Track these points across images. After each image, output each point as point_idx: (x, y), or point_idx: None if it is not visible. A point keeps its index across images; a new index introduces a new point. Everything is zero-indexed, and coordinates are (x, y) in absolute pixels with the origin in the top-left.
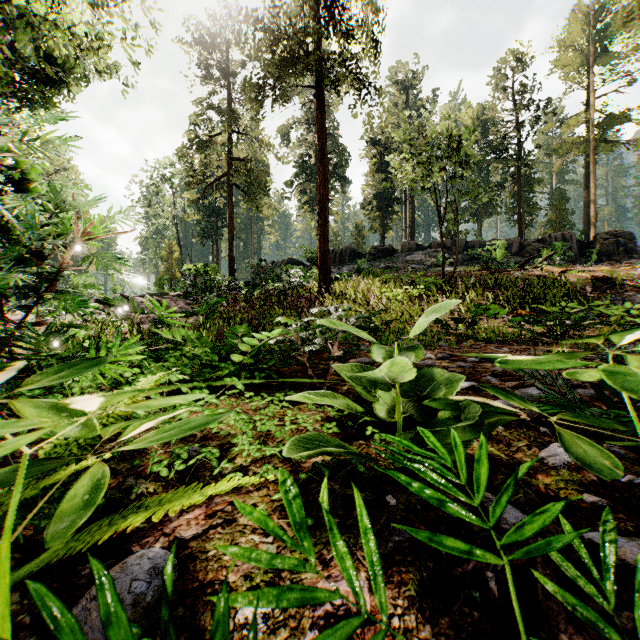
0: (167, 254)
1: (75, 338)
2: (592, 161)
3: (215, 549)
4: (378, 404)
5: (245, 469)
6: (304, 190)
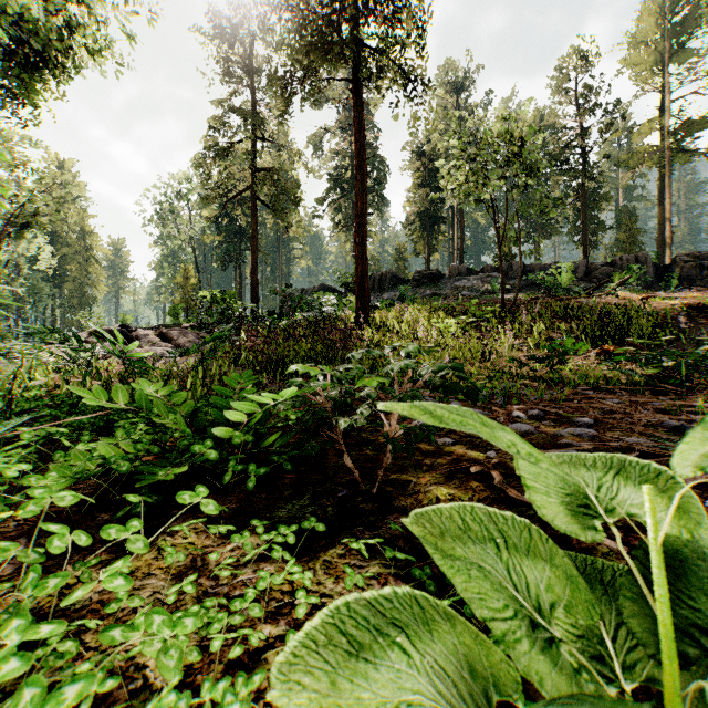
0: (183, 280)
1: None
2: (667, 173)
3: None
4: None
5: None
6: (338, 208)
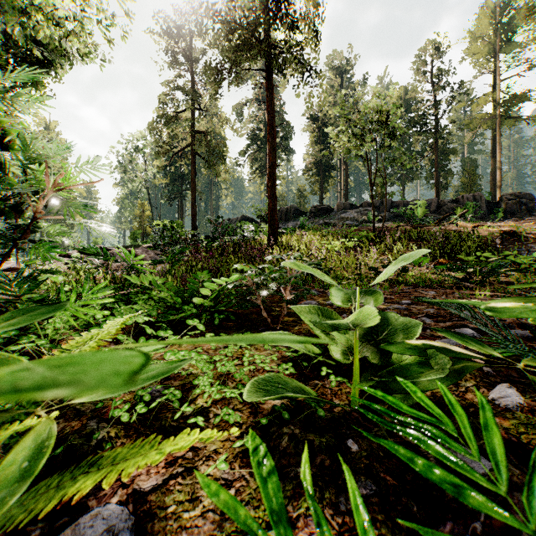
0: (140, 212)
1: (55, 283)
2: (498, 134)
3: (175, 504)
4: (332, 346)
5: (206, 410)
6: (255, 159)
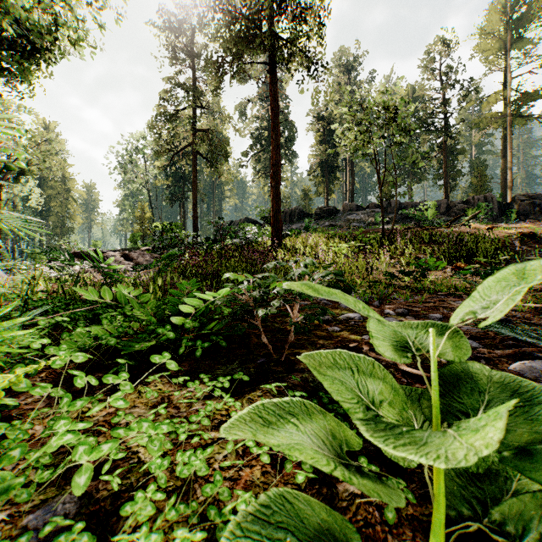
0: (140, 214)
1: (3, 295)
2: (509, 133)
3: None
4: None
5: None
6: (258, 159)
